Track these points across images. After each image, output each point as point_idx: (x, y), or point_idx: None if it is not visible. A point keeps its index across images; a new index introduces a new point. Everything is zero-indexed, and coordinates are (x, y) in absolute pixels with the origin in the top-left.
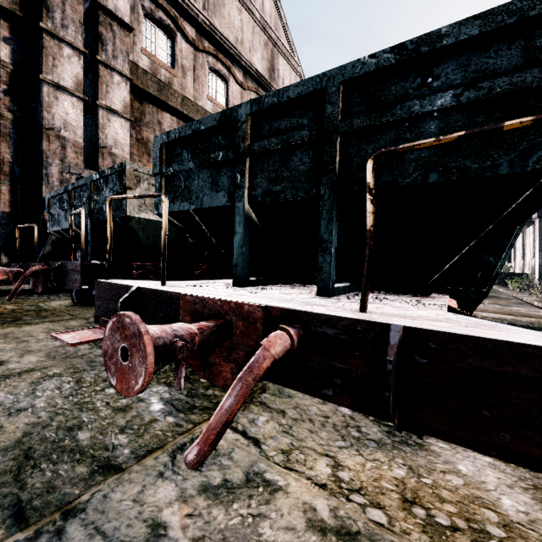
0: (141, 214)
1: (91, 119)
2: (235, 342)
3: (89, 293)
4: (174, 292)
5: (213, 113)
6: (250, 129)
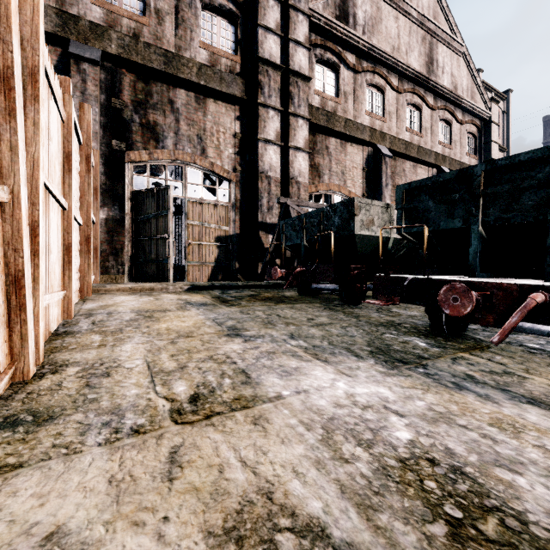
0: (361, 232)
1: (282, 158)
2: (496, 303)
3: (308, 287)
4: (444, 279)
5: (370, 125)
6: (483, 179)
